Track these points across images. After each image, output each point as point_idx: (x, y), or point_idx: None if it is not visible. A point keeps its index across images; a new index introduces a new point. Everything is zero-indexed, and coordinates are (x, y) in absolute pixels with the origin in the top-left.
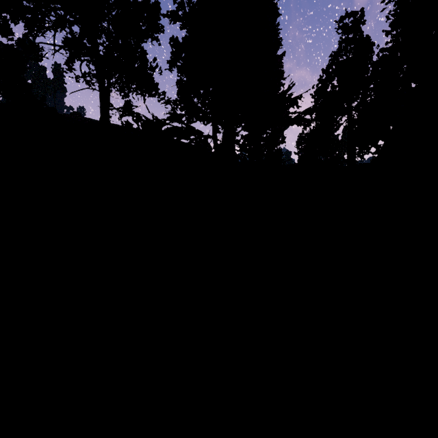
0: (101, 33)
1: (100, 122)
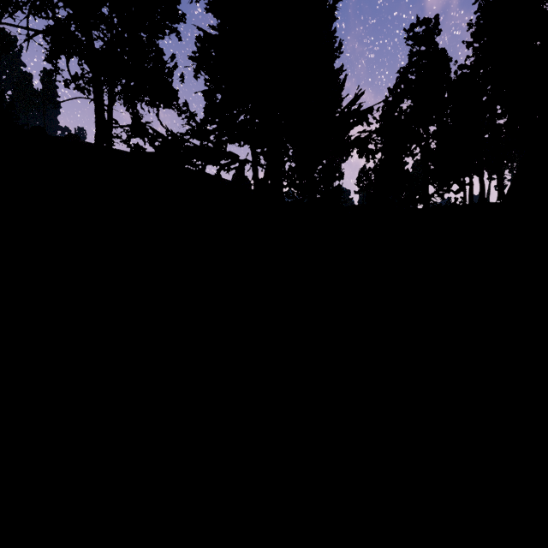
0: (100, 22)
1: (96, 142)
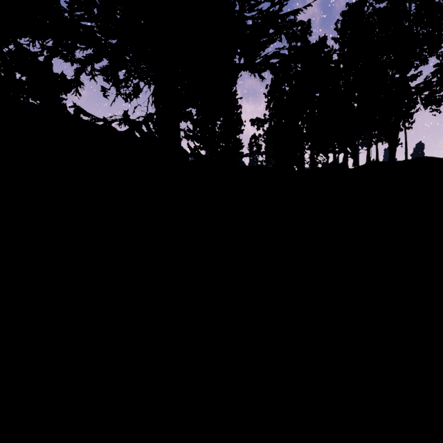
0: None
1: None
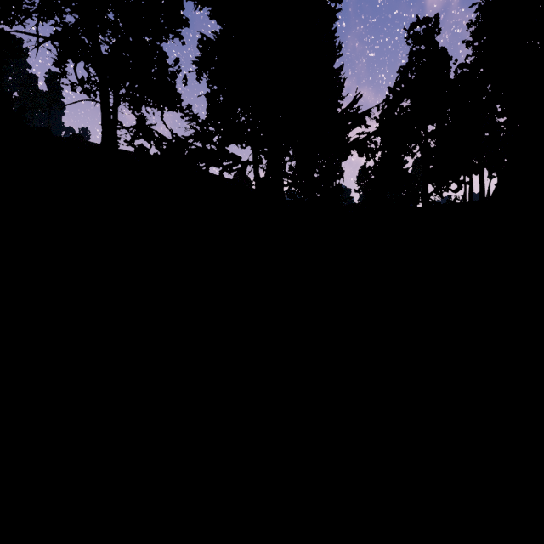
0: (105, 27)
1: (102, 144)
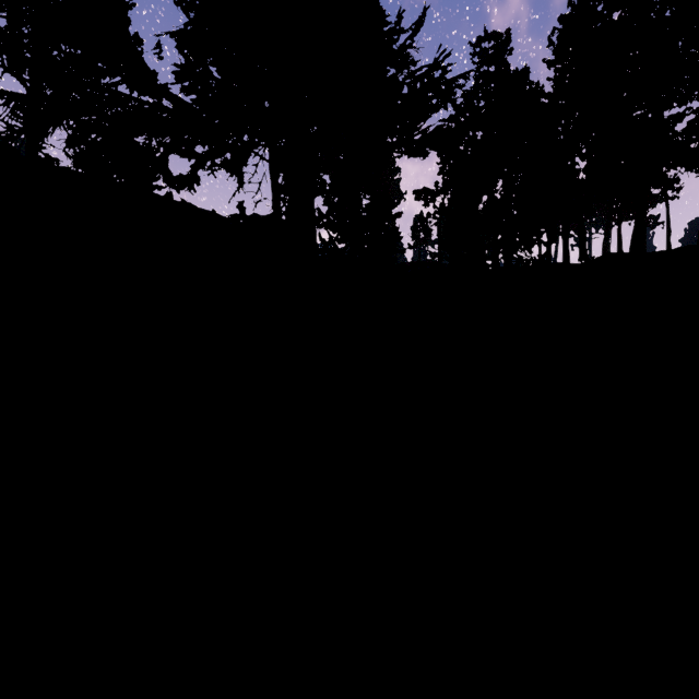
0: None
1: None
